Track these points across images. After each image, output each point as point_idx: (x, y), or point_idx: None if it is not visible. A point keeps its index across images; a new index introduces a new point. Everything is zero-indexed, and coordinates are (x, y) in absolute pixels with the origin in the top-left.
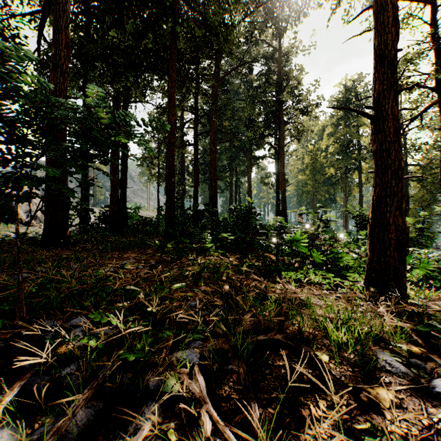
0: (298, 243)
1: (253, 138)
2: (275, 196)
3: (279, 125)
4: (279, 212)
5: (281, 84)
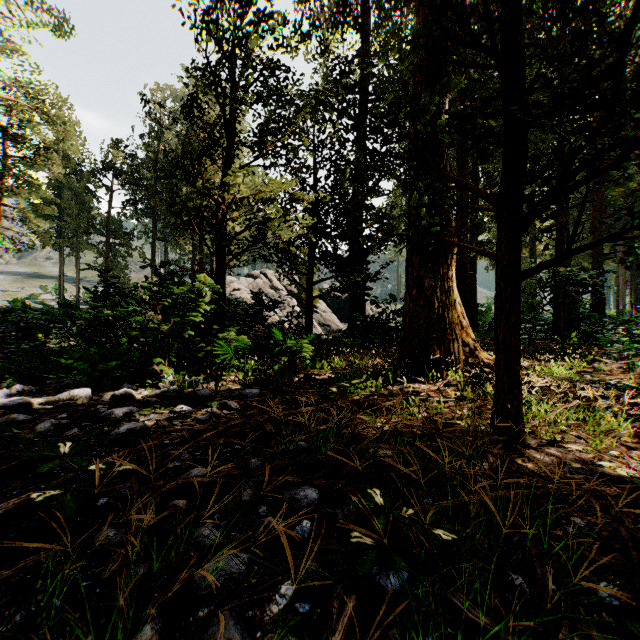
0: None
1: None
2: None
3: None
4: None
5: None
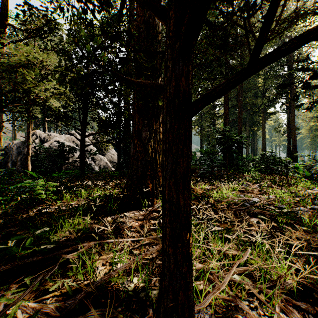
0: (297, 168)
1: (267, 101)
2: (287, 141)
3: (290, 89)
4: (290, 153)
5: (291, 61)
